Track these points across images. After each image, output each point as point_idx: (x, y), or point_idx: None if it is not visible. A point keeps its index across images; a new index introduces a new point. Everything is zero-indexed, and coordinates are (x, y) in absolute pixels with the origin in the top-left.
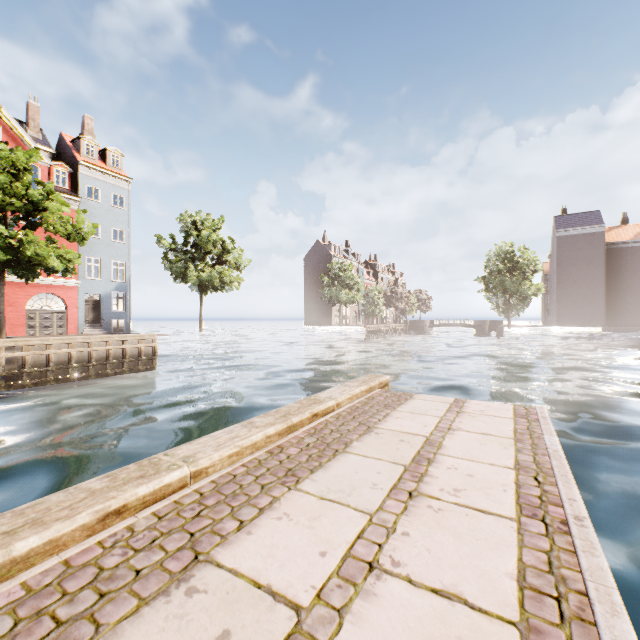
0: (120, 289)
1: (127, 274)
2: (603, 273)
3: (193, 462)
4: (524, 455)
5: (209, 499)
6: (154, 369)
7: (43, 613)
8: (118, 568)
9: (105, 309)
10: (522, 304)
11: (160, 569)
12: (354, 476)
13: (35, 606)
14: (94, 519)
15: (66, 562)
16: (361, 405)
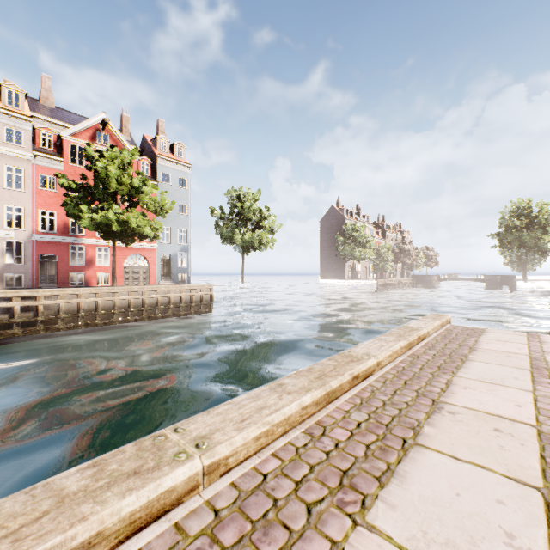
0: (183, 250)
1: (188, 238)
2: None
3: (374, 356)
4: None
5: (402, 377)
6: (211, 312)
7: (376, 412)
8: (391, 400)
9: (173, 265)
10: (539, 258)
11: (418, 403)
12: (493, 373)
13: (368, 410)
14: (350, 378)
15: (356, 396)
16: (446, 334)
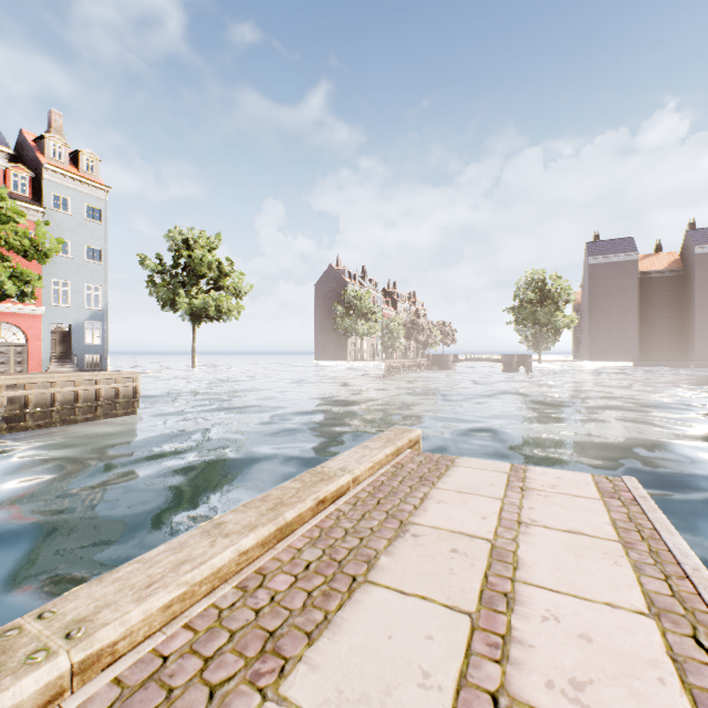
0: (95, 318)
1: (104, 300)
2: (637, 304)
3: (82, 639)
4: (651, 579)
5: None
6: (135, 413)
7: None
8: None
9: (76, 342)
10: (553, 337)
11: None
12: (386, 650)
13: None
14: None
15: None
16: (387, 479)
